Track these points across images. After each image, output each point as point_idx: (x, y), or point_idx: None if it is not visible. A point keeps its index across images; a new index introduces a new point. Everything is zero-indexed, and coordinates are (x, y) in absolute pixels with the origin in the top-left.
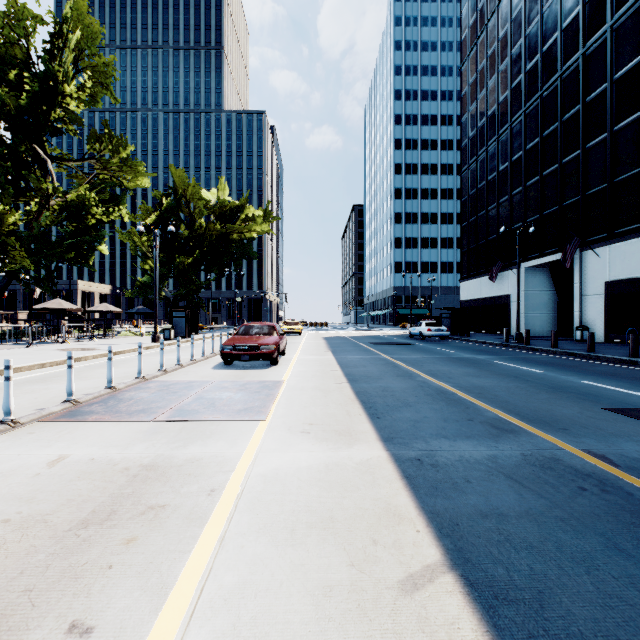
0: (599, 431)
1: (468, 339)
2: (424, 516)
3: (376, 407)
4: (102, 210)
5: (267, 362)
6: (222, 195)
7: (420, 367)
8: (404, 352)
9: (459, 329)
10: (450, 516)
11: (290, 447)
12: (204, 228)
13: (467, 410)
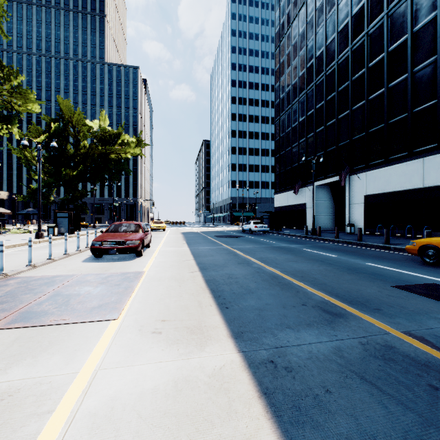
0: (403, 309)
1: (281, 233)
2: None
3: (224, 295)
4: None
5: (133, 254)
6: (103, 124)
7: (254, 255)
8: (240, 243)
9: (275, 226)
10: None
11: (137, 357)
12: (87, 148)
13: (298, 294)
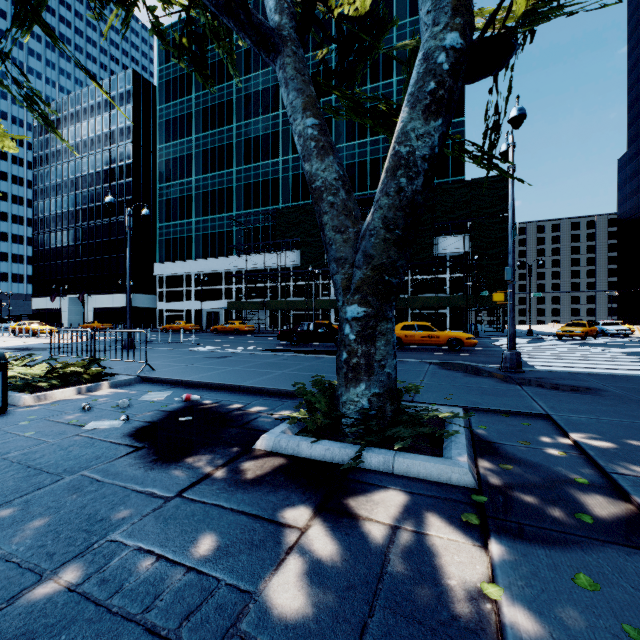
0: None
1: None
2: None
3: None
4: None
5: None
6: None
7: None
8: None
9: None
10: None
11: None
12: None
13: None
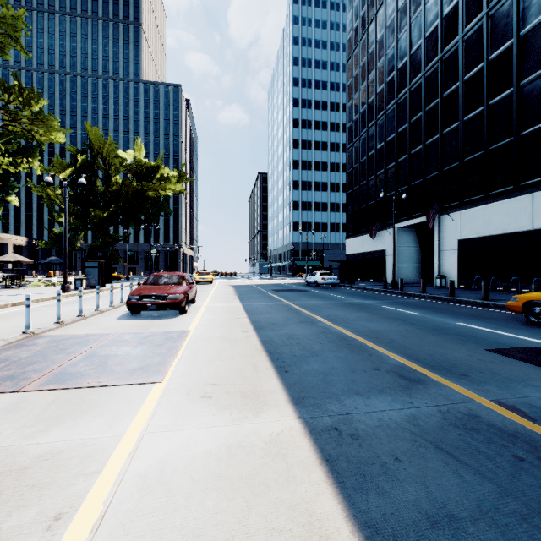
0: (495, 376)
1: (354, 286)
2: (360, 535)
3: (283, 358)
4: (9, 160)
5: (176, 311)
6: (138, 155)
7: (319, 312)
8: (303, 298)
9: (346, 278)
10: (392, 530)
11: (186, 421)
12: (120, 184)
13: (371, 357)
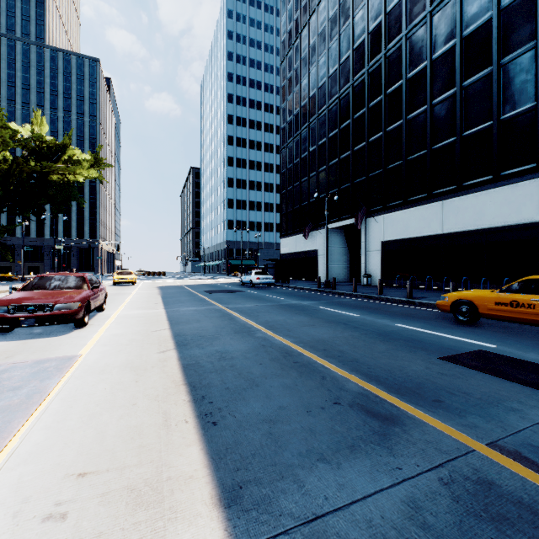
0: (469, 398)
1: (289, 286)
2: None
3: (211, 396)
4: None
5: (72, 323)
6: (39, 130)
7: (257, 318)
8: (238, 301)
9: (281, 277)
10: None
11: None
12: (10, 163)
13: (325, 382)
